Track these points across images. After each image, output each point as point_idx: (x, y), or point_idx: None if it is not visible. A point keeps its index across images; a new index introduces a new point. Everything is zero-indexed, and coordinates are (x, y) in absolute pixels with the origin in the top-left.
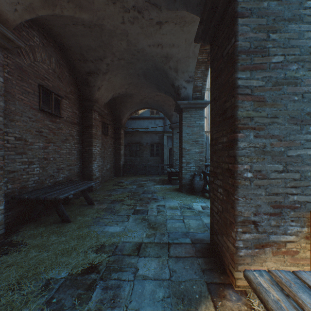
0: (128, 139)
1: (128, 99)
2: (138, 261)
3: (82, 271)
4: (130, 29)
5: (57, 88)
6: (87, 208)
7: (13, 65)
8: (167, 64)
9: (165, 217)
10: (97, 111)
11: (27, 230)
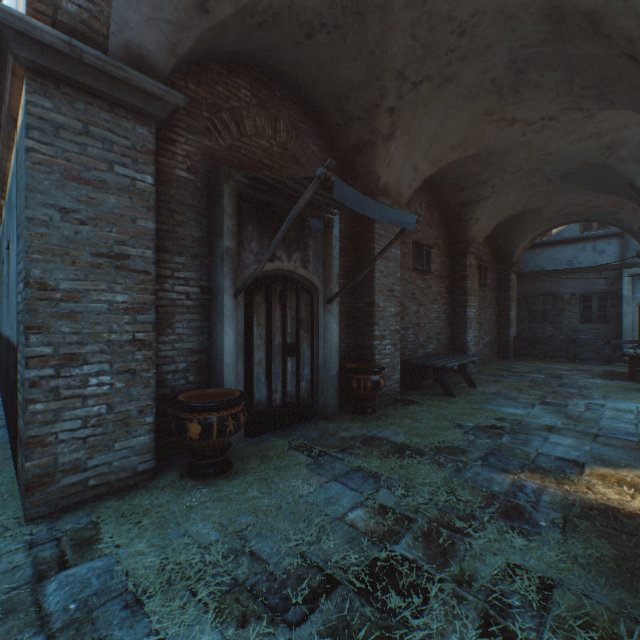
0: (523, 288)
1: (526, 217)
2: (548, 434)
3: (486, 426)
4: (534, 138)
5: (426, 238)
6: (468, 389)
7: None
8: (612, 156)
9: (598, 416)
10: (473, 253)
11: (414, 395)
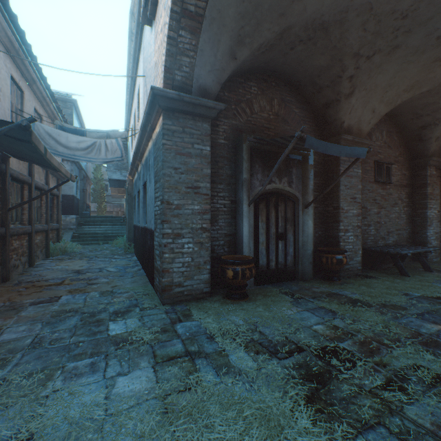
0: None
1: None
2: None
3: (431, 297)
4: None
5: (386, 157)
6: (424, 272)
7: None
8: None
9: None
10: (433, 165)
11: (373, 273)
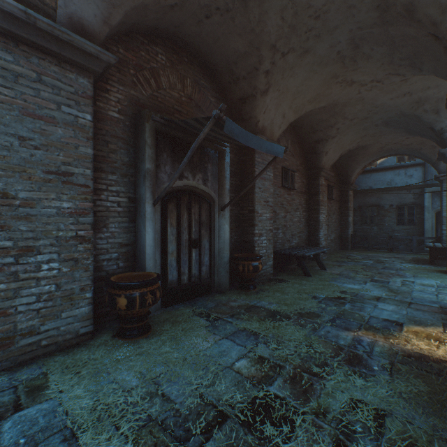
0: (357, 201)
1: (360, 151)
2: (377, 303)
3: (334, 297)
4: (366, 95)
5: (291, 165)
6: (320, 271)
7: None
8: (419, 108)
9: (411, 289)
10: (323, 176)
11: (283, 275)
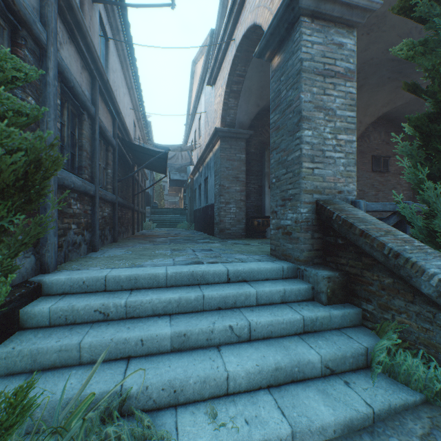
0: None
1: None
2: None
3: None
4: None
5: (384, 152)
6: None
7: (357, 152)
8: None
9: None
10: None
11: None
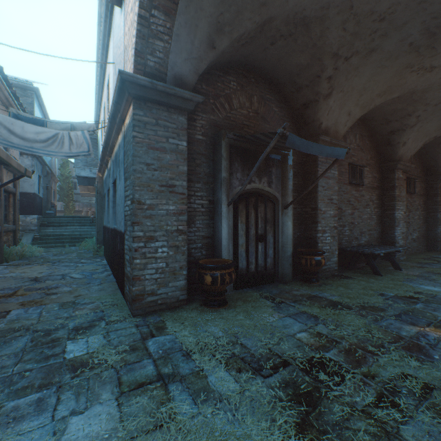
0: None
1: None
2: None
3: (404, 296)
4: None
5: (359, 160)
6: (394, 271)
7: None
8: None
9: None
10: (401, 168)
11: (348, 273)
